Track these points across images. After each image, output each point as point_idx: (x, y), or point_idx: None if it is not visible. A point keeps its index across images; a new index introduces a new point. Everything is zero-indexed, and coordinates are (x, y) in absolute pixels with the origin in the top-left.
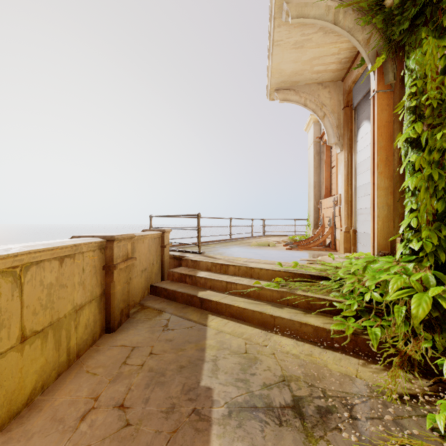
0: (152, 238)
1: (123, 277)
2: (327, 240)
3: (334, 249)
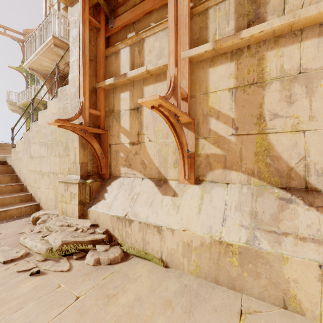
0: None
1: None
2: None
3: None
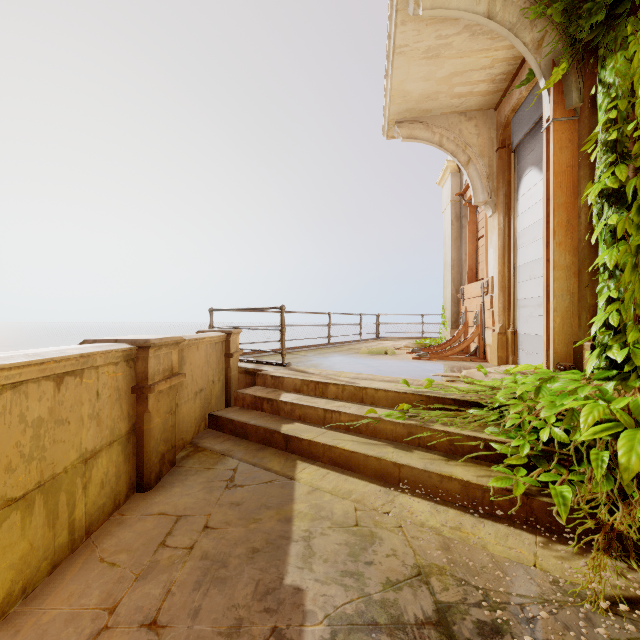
0: (211, 343)
1: (165, 404)
2: (472, 345)
3: (482, 358)
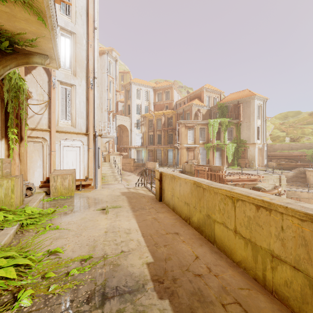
0: None
1: None
2: None
3: None
